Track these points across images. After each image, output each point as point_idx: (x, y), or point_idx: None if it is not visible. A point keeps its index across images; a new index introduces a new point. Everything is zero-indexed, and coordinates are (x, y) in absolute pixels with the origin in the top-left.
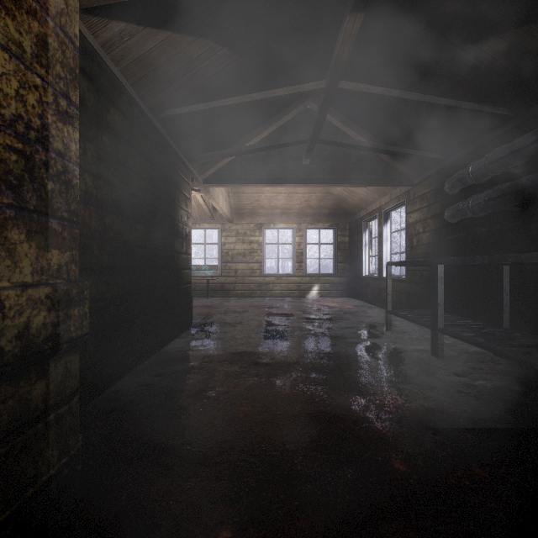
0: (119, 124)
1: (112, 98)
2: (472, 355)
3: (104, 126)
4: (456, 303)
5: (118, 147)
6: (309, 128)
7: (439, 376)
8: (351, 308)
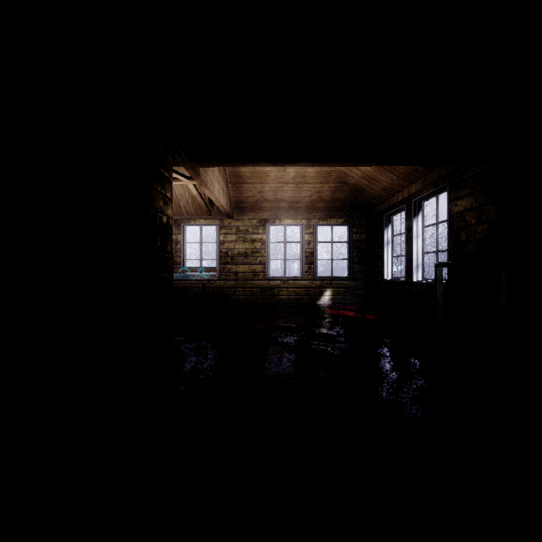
0: None
1: None
2: None
3: None
4: None
5: None
6: None
7: None
8: (374, 318)
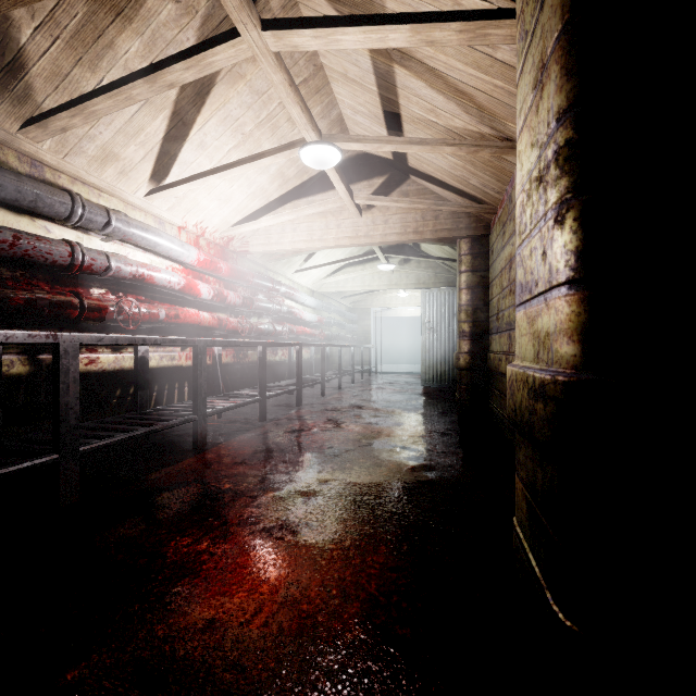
0: None
1: None
2: None
3: None
4: None
5: None
6: None
7: None
8: None
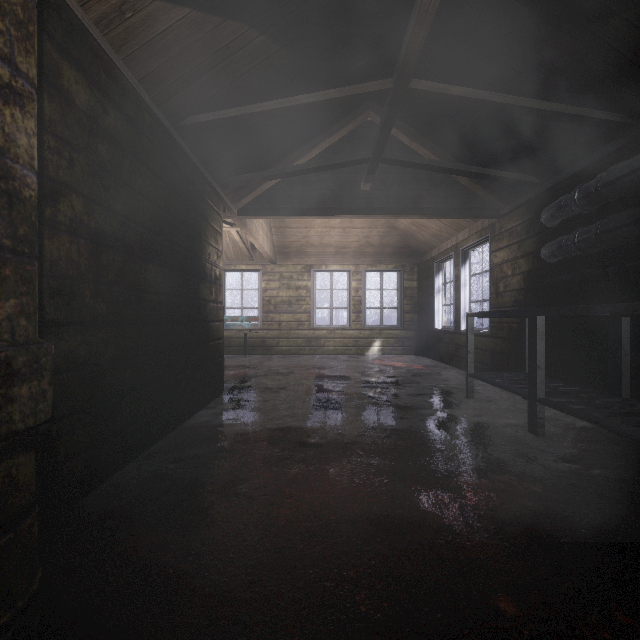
0: (123, 132)
1: (112, 96)
2: (580, 432)
3: (100, 132)
4: (556, 365)
5: (120, 161)
6: (370, 145)
7: (542, 462)
8: (421, 368)
